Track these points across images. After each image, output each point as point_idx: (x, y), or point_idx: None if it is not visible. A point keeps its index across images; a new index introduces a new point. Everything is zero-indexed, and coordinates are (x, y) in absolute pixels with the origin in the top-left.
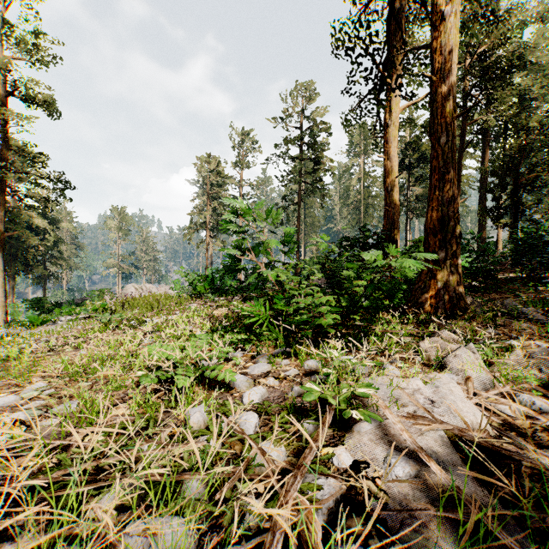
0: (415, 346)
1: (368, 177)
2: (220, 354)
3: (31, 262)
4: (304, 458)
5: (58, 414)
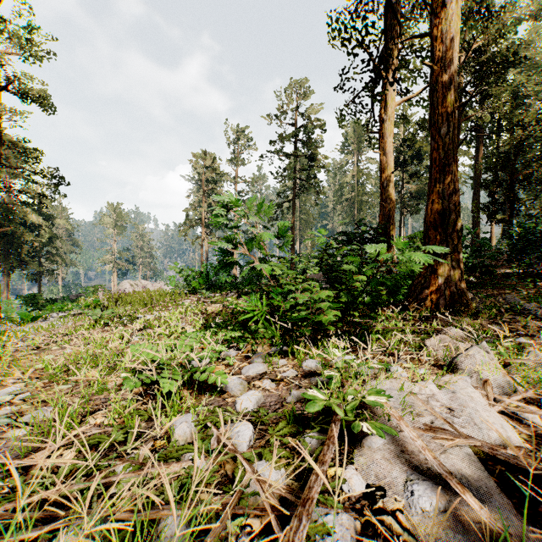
0: (420, 345)
1: (362, 174)
2: (211, 355)
3: (26, 258)
4: (309, 489)
5: (29, 423)
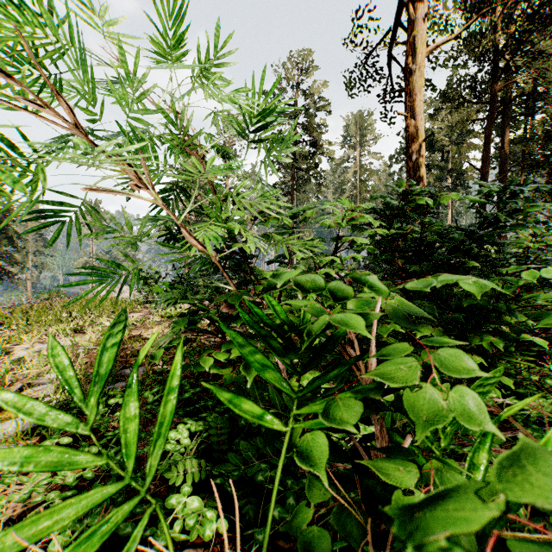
0: None
1: (364, 170)
2: None
3: None
4: None
5: None
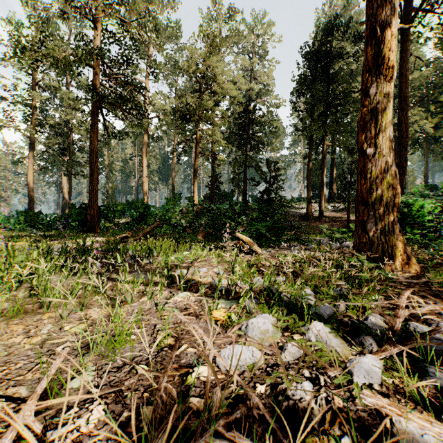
0: None
1: None
2: None
3: None
4: None
5: None
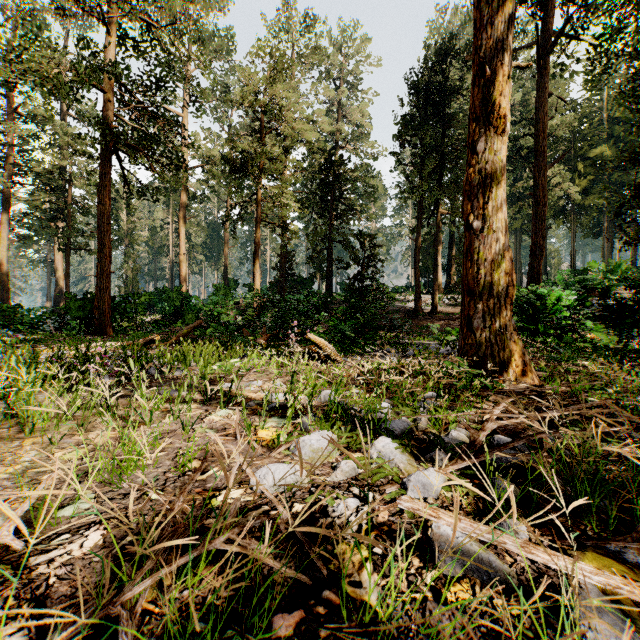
0: None
1: None
2: None
3: None
4: None
5: None
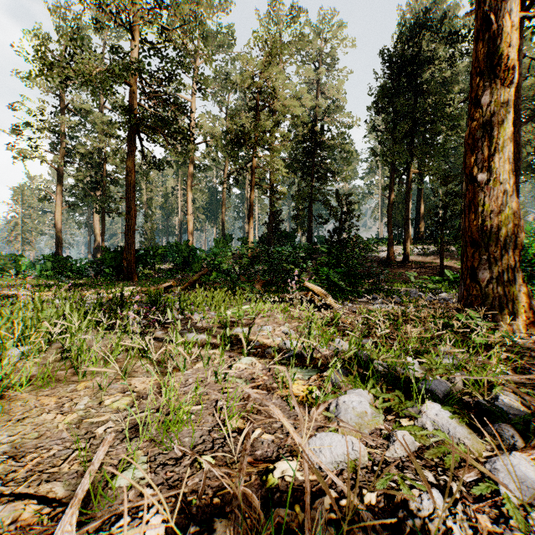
0: None
1: None
2: None
3: None
4: None
5: None
